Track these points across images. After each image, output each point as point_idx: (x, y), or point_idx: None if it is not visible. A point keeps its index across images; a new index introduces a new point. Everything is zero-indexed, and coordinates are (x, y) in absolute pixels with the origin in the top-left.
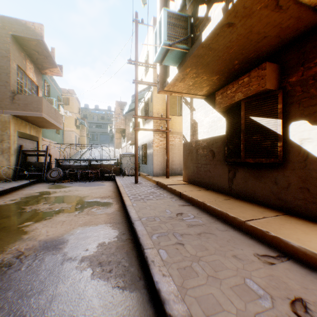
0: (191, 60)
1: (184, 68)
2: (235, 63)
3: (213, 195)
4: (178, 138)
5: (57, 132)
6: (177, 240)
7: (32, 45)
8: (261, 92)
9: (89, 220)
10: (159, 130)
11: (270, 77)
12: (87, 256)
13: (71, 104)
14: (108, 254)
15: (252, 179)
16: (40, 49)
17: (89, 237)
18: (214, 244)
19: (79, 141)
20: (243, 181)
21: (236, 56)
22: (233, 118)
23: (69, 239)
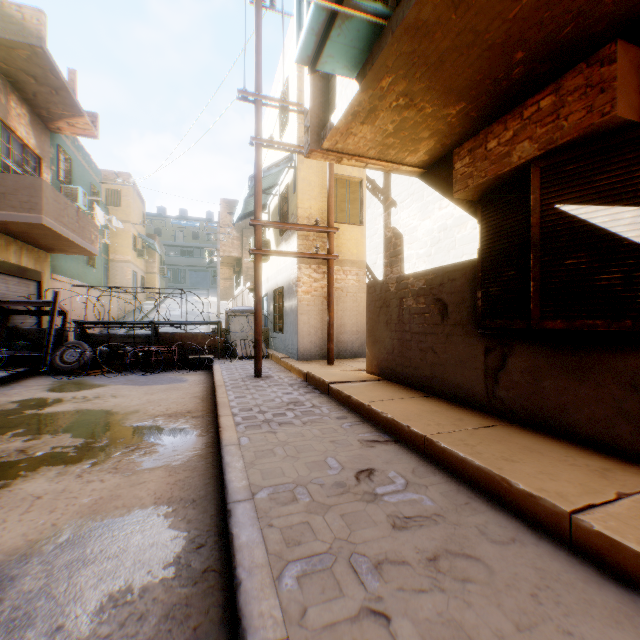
0: (397, 45)
1: (377, 74)
2: (514, 61)
3: (446, 412)
4: (353, 275)
5: (90, 262)
6: (365, 594)
7: (19, 59)
8: (595, 132)
9: (114, 490)
10: (311, 255)
11: (626, 85)
12: None
13: (125, 205)
14: None
15: (557, 375)
16: (39, 69)
17: (88, 563)
18: (494, 613)
19: (142, 283)
20: (528, 377)
21: (521, 34)
22: (501, 214)
23: (21, 574)
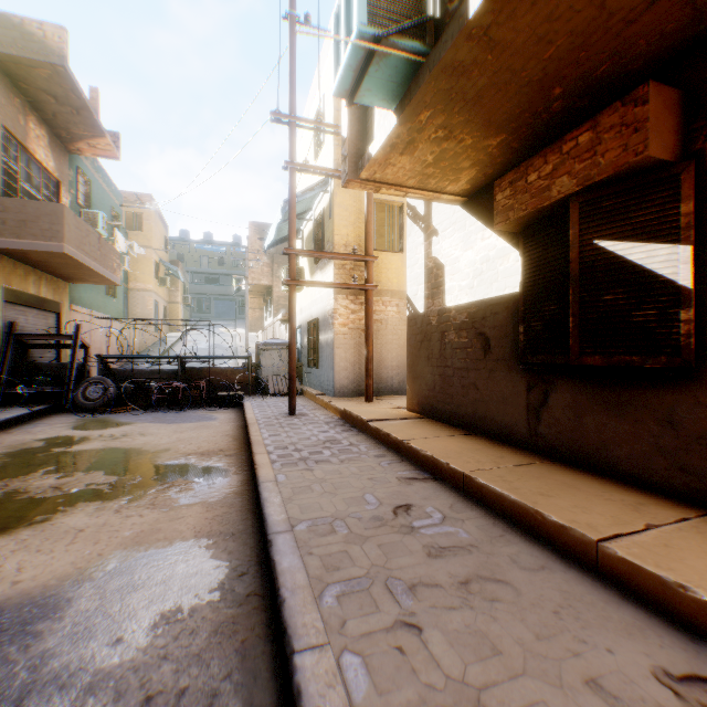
0: (434, 82)
1: (416, 109)
2: (552, 96)
3: (487, 450)
4: (393, 307)
5: (110, 291)
6: (400, 610)
7: (40, 78)
8: (631, 170)
9: (154, 525)
10: (348, 285)
11: (659, 124)
12: (112, 670)
13: (146, 229)
14: (181, 658)
15: (598, 411)
16: (60, 89)
17: (138, 588)
18: (517, 626)
19: (164, 314)
20: (570, 414)
21: (558, 72)
22: (542, 247)
23: (76, 596)
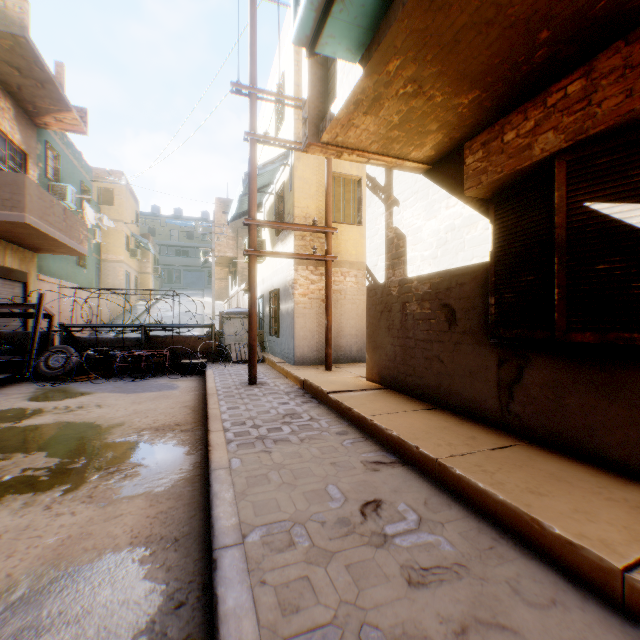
0: (408, 21)
1: (384, 56)
2: (537, 41)
3: (456, 429)
4: (352, 277)
5: (80, 262)
6: None
7: (2, 49)
8: (634, 120)
9: (86, 526)
10: (308, 256)
11: None
12: None
13: (118, 204)
14: None
15: (583, 391)
16: (23, 61)
17: (42, 632)
18: None
19: (136, 284)
20: (549, 393)
21: (549, 9)
22: (517, 213)
23: None
